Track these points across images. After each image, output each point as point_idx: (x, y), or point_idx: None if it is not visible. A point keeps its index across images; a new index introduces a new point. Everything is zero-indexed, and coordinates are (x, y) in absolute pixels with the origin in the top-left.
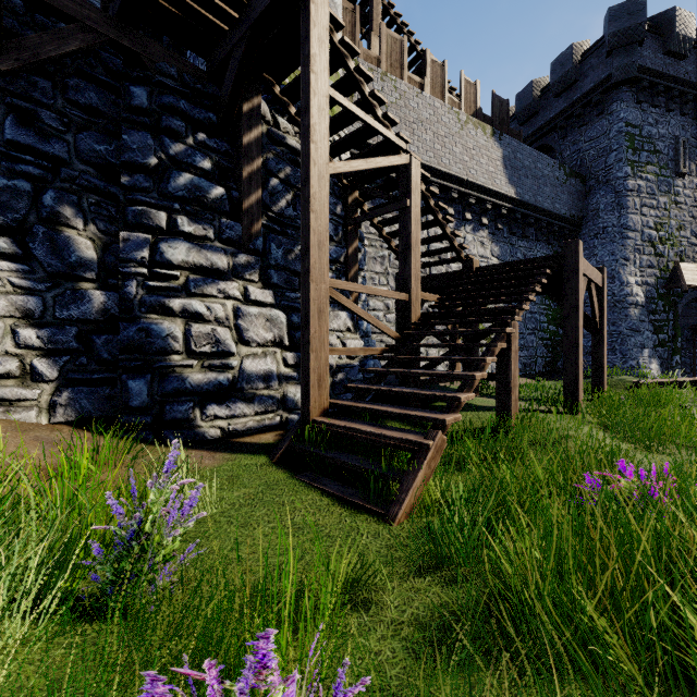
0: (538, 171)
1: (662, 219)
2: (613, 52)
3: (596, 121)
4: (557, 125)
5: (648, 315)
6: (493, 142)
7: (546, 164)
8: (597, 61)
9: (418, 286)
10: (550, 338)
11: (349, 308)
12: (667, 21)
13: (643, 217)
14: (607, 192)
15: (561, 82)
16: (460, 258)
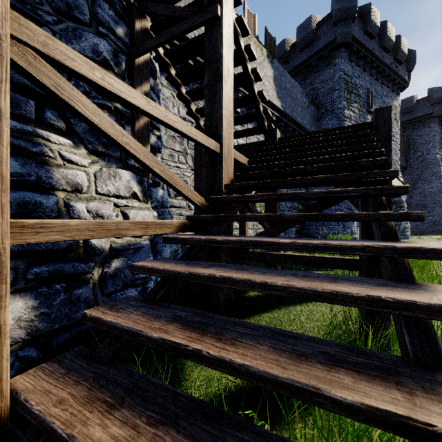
0: (294, 94)
1: None
2: (338, 23)
3: (325, 70)
4: (300, 71)
5: None
6: (268, 62)
7: (298, 91)
8: (327, 28)
9: (231, 137)
10: None
11: (101, 131)
12: (366, 11)
13: None
14: (332, 117)
15: (304, 40)
16: (263, 127)
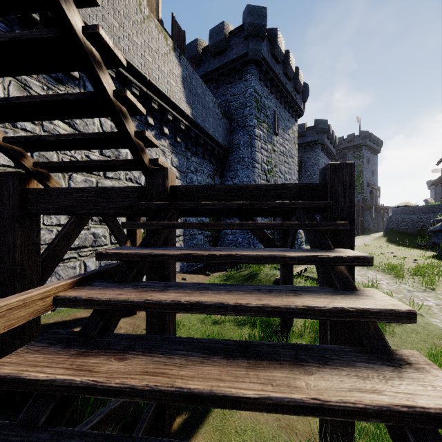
0: (206, 102)
1: (269, 159)
2: (249, 37)
3: (237, 83)
4: (213, 78)
5: (264, 218)
6: (174, 57)
7: (211, 100)
8: (239, 40)
9: None
10: (212, 235)
11: None
12: (273, 35)
13: (262, 155)
14: (244, 133)
15: (216, 46)
16: (140, 163)
